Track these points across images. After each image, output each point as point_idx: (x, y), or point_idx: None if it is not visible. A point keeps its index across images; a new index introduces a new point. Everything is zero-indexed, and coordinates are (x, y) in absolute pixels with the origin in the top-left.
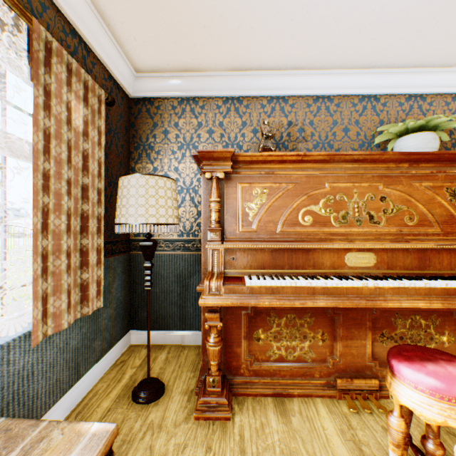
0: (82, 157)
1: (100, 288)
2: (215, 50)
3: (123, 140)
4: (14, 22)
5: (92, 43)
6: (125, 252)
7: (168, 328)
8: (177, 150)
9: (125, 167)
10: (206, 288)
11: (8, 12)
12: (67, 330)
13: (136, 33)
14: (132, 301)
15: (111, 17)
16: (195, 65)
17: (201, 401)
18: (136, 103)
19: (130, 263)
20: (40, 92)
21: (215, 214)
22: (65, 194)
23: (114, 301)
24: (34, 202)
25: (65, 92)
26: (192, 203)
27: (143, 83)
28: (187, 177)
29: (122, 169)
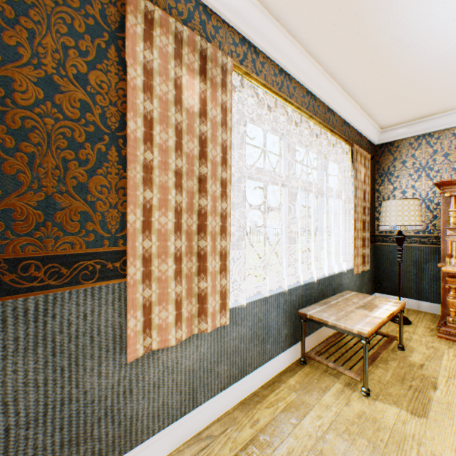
0: (362, 193)
1: (367, 259)
2: (451, 102)
3: (371, 174)
4: (345, 148)
5: (362, 132)
6: (372, 243)
7: (405, 296)
8: (412, 173)
9: (372, 190)
10: (446, 262)
11: (344, 145)
12: (355, 276)
13: (388, 115)
14: (376, 274)
15: (374, 115)
16: (431, 113)
17: (442, 329)
18: (379, 147)
19: (374, 250)
20: (354, 172)
21: (452, 218)
22: (359, 213)
23: (368, 270)
24: (353, 217)
25: (359, 166)
26: (426, 210)
27: (385, 134)
28: (421, 191)
29: (371, 192)
